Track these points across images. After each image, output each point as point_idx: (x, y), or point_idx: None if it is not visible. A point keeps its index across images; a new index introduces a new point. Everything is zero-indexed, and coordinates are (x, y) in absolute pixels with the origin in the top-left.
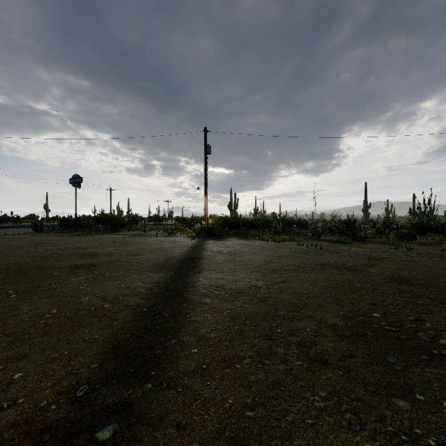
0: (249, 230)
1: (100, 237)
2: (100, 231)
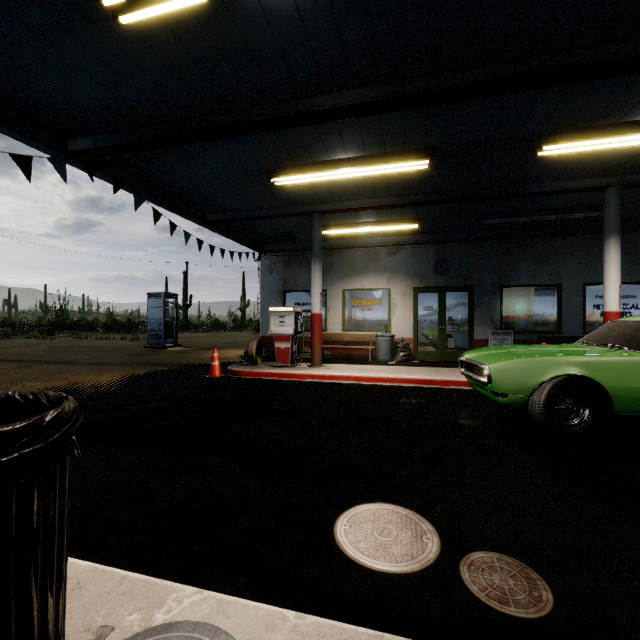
0: None
1: None
2: None
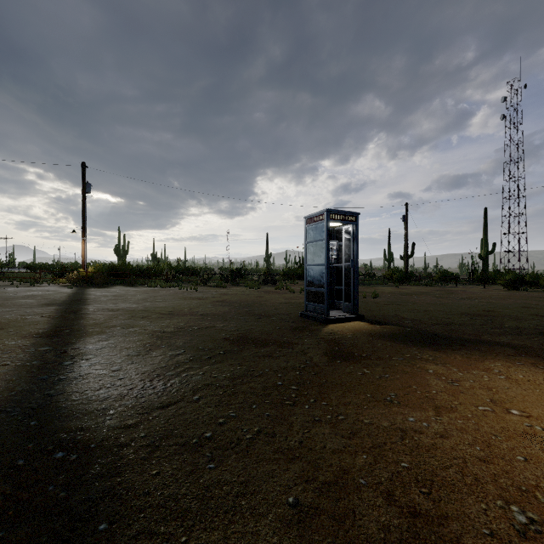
0: (140, 278)
1: None
2: None
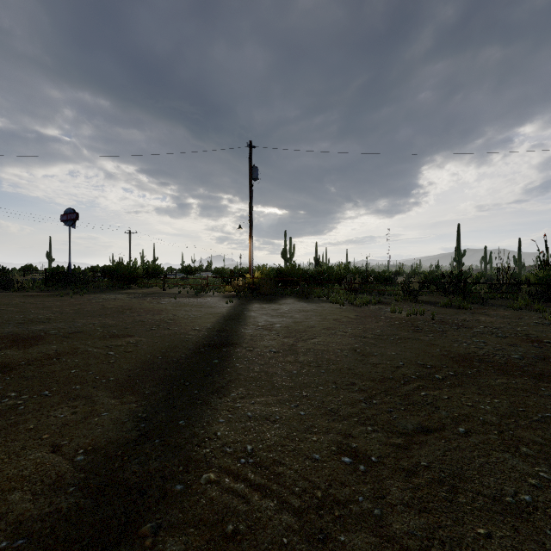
0: (312, 286)
1: (91, 298)
2: (100, 288)
